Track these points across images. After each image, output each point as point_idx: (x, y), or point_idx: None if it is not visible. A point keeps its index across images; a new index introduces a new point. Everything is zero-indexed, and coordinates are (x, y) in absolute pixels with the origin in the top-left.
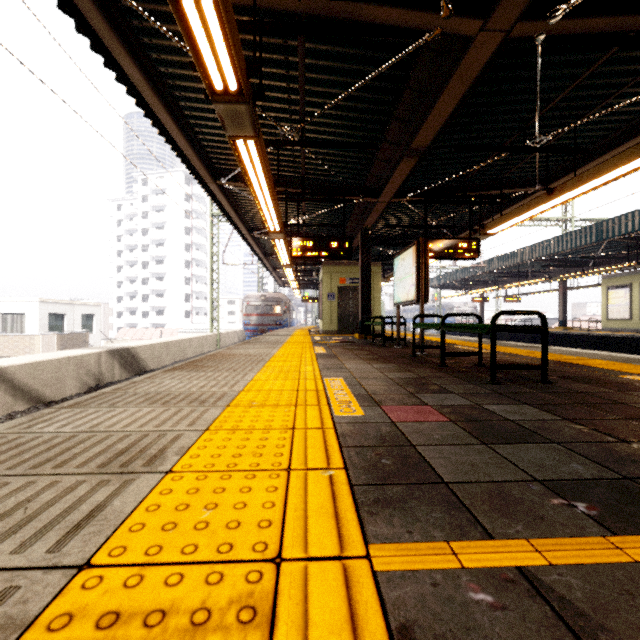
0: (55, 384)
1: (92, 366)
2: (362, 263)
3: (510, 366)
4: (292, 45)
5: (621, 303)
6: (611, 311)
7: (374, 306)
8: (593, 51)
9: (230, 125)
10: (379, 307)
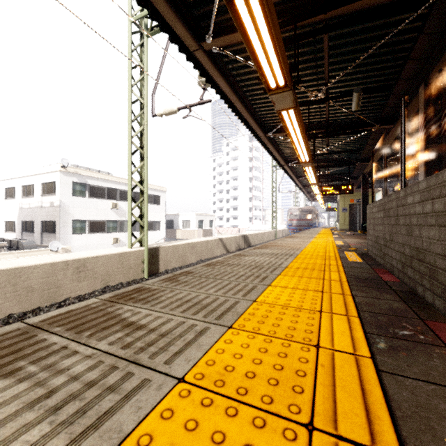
0: (230, 246)
1: (237, 241)
2: (362, 192)
3: None
4: None
5: None
6: None
7: None
8: None
9: (304, 166)
10: None
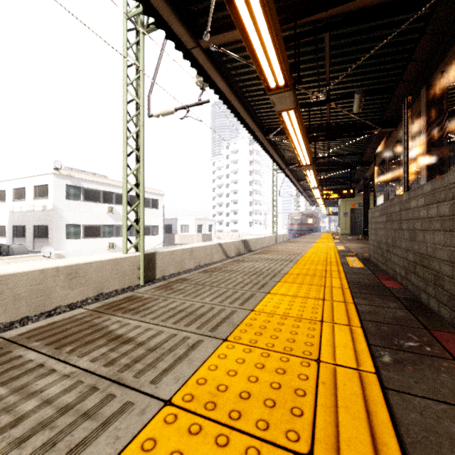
0: (230, 251)
1: (237, 246)
2: (364, 196)
3: None
4: None
5: None
6: None
7: None
8: None
9: (305, 169)
10: None
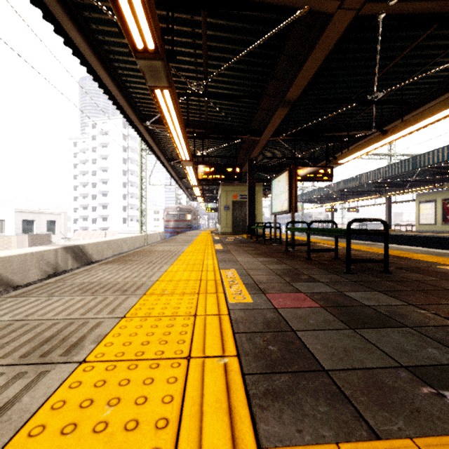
0: (22, 272)
1: (51, 259)
2: (249, 184)
3: (361, 260)
4: (197, 20)
5: (429, 213)
6: (422, 218)
7: (257, 215)
8: (417, 29)
9: (150, 77)
10: (261, 215)
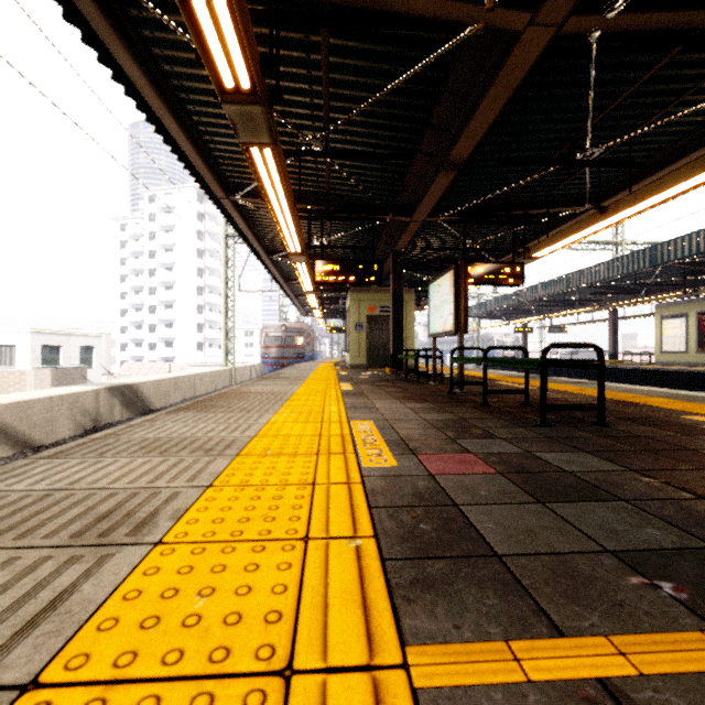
0: (45, 426)
1: (89, 405)
2: (394, 289)
3: (562, 406)
4: (315, 41)
5: (676, 334)
6: (665, 343)
7: (407, 337)
8: (652, 52)
9: (243, 130)
10: (412, 338)
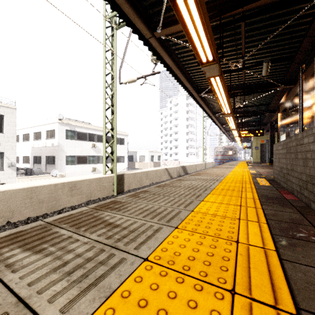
0: (173, 173)
1: (178, 170)
2: (270, 135)
3: None
4: None
5: None
6: None
7: None
8: None
9: (226, 116)
10: None
